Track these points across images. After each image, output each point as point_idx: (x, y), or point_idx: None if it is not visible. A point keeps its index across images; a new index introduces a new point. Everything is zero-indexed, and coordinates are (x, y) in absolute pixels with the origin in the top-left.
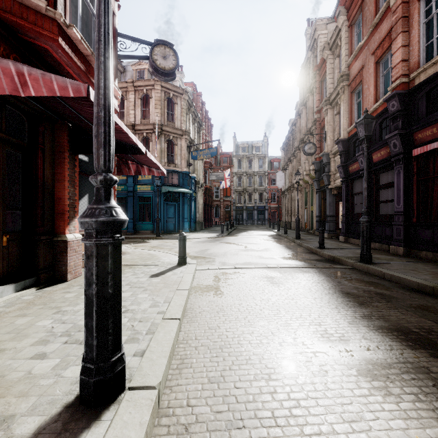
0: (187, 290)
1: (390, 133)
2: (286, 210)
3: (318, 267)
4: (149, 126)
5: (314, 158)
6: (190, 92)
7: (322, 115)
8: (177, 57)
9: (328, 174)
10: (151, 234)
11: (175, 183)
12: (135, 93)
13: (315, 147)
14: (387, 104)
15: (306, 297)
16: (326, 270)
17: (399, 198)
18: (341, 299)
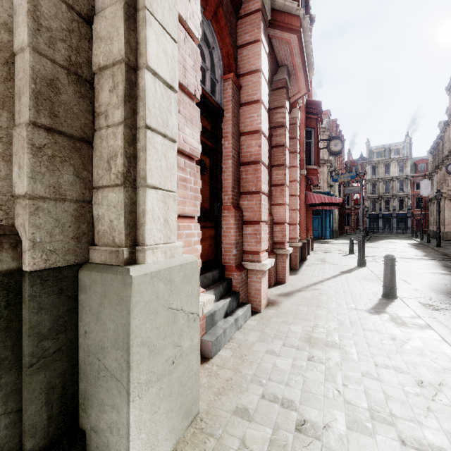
0: None
1: None
2: (434, 219)
3: (439, 260)
4: None
5: None
6: (327, 121)
7: None
8: (343, 143)
9: None
10: None
11: None
12: None
13: None
14: None
15: (421, 265)
16: (443, 261)
17: None
18: (438, 266)
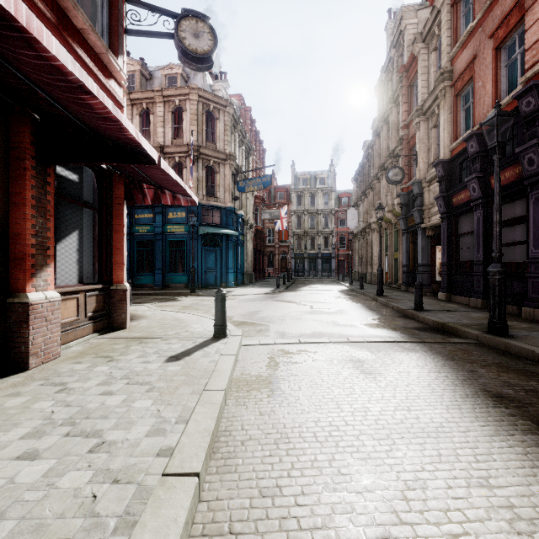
0: (223, 391)
1: (520, 145)
2: (359, 258)
3: (426, 342)
4: (182, 148)
5: (400, 188)
6: (236, 105)
7: (411, 131)
8: (215, 36)
9: (421, 208)
10: (185, 289)
11: (217, 223)
12: (164, 105)
13: (402, 173)
14: (517, 102)
15: (432, 405)
16: (441, 347)
17: (537, 238)
18: (496, 410)
